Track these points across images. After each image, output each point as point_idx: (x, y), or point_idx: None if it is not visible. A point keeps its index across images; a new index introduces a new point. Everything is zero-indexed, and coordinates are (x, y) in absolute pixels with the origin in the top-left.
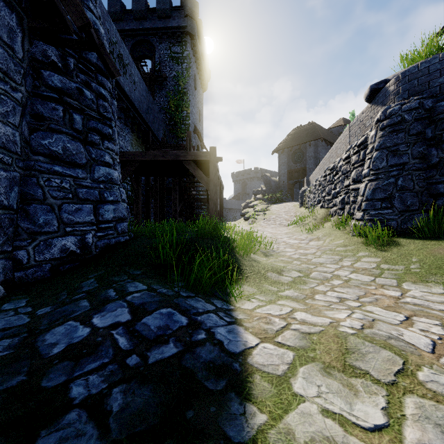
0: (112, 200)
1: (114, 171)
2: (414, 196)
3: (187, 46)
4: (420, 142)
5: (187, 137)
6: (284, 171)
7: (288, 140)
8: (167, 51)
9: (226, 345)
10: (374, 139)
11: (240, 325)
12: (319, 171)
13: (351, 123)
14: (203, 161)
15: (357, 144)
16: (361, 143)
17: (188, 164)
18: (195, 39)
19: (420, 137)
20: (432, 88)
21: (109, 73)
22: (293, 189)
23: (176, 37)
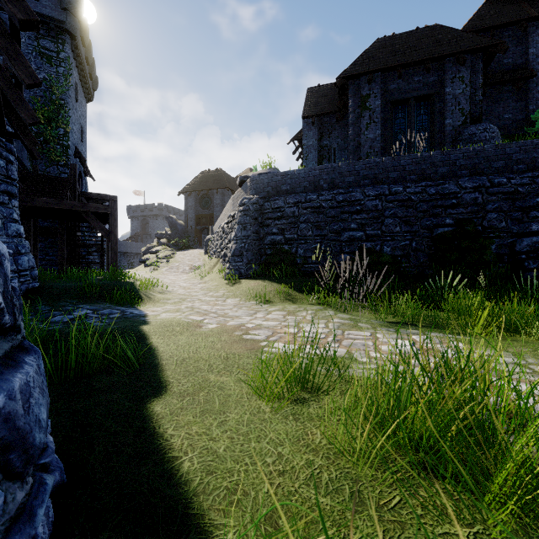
0: (24, 252)
1: (21, 226)
2: (253, 255)
3: (66, 47)
4: (256, 224)
5: (72, 171)
6: (192, 215)
7: (196, 183)
8: (32, 42)
9: (139, 313)
10: (236, 216)
11: (144, 311)
12: (219, 223)
13: (233, 196)
14: (103, 213)
15: (231, 216)
16: (233, 216)
17: (86, 214)
18: (77, 41)
19: (256, 221)
20: (265, 192)
21: (31, 156)
22: (201, 235)
23: (48, 29)
